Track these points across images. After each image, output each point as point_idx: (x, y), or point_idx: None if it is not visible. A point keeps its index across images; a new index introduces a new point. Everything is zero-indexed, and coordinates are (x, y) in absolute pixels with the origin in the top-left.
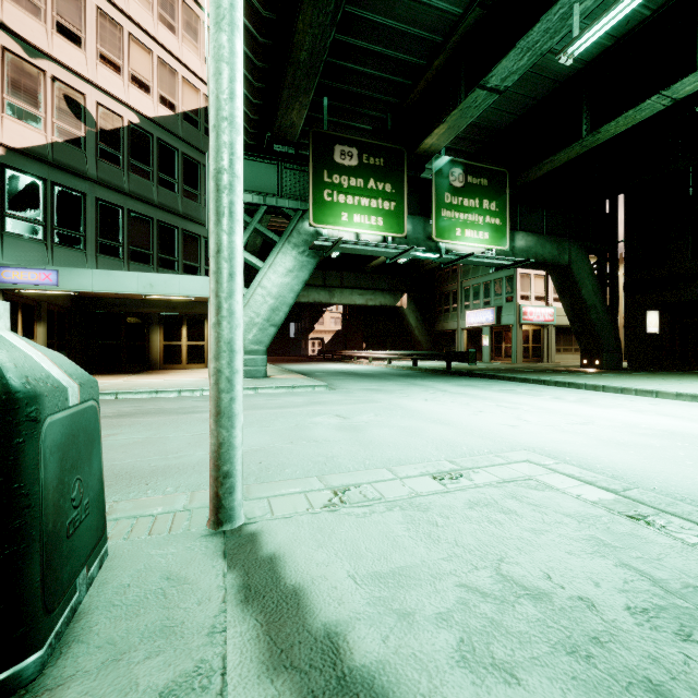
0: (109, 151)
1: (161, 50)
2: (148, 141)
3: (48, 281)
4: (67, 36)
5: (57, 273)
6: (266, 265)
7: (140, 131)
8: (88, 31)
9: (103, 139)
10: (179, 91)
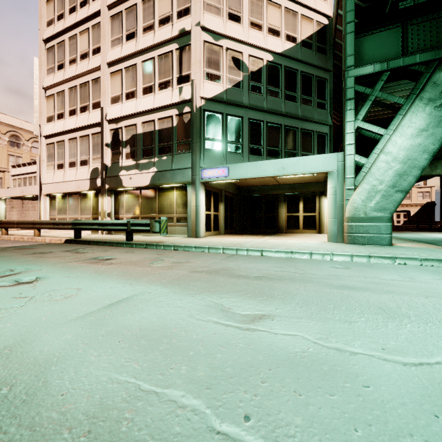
0: (255, 85)
1: (287, 2)
2: (278, 70)
3: (223, 174)
4: (233, 20)
5: (227, 168)
6: (389, 131)
7: (273, 65)
8: (244, 10)
9: (252, 78)
10: (298, 26)
